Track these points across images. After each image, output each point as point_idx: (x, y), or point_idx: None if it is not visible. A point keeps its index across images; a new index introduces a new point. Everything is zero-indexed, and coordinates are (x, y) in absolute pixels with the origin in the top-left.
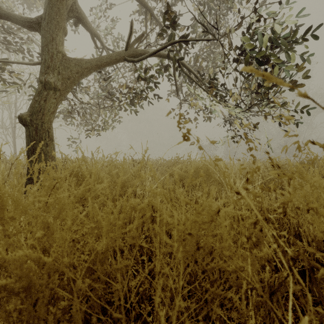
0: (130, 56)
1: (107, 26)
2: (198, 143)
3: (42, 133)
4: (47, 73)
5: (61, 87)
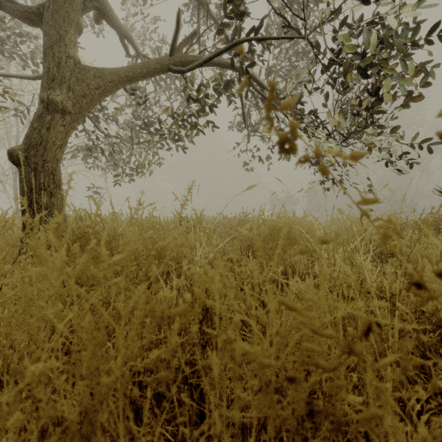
0: (176, 66)
1: (144, 28)
2: (317, 157)
3: (44, 177)
4: (51, 87)
5: (72, 109)
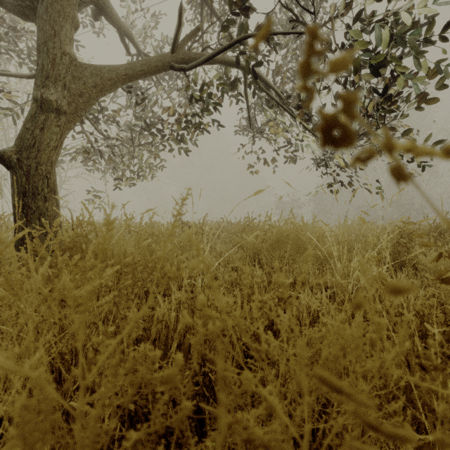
0: (177, 64)
1: (145, 26)
2: (387, 151)
3: (38, 181)
4: (45, 86)
5: (67, 108)
